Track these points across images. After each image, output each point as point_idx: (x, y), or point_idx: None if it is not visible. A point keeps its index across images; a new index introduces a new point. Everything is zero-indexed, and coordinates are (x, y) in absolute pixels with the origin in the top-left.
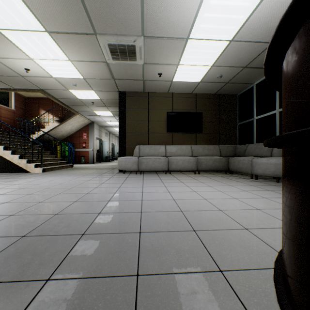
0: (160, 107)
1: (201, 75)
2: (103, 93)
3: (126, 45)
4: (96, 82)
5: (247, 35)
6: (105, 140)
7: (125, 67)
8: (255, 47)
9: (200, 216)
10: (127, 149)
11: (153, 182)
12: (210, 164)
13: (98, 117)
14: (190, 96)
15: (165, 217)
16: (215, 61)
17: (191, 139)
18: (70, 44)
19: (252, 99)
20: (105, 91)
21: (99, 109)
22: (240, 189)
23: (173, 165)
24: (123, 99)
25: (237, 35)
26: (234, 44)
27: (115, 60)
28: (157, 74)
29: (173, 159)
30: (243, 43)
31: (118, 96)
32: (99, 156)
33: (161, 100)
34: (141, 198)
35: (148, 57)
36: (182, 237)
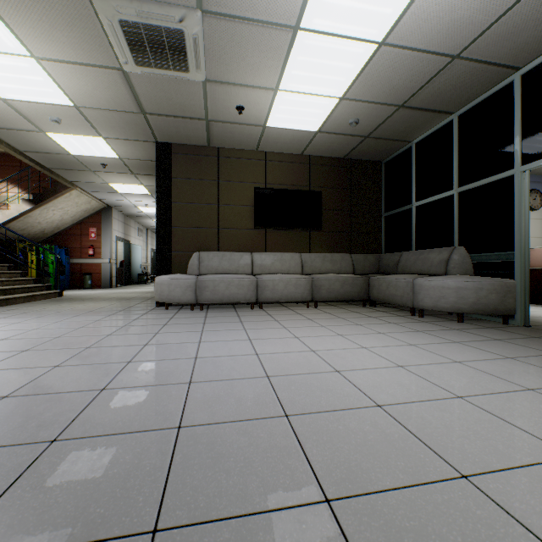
0: (242, 178)
1: (321, 117)
2: (125, 144)
3: (163, 28)
4: (105, 117)
5: (412, 33)
6: (138, 243)
7: (165, 85)
8: (424, 63)
9: (336, 431)
10: (174, 260)
11: (224, 329)
12: (336, 289)
13: (119, 196)
14: (299, 160)
15: (244, 443)
16: (348, 89)
17: (300, 241)
18: (26, 13)
19: (409, 170)
20: (128, 140)
21: (119, 179)
22: (401, 340)
23: (266, 292)
24: (167, 158)
25: (393, 30)
26: (387, 53)
27: (140, 66)
28: (234, 109)
29: (266, 279)
30: (404, 51)
31: (157, 152)
32: (124, 273)
33: (244, 165)
34: (190, 377)
35: (215, 66)
36: (294, 541)
